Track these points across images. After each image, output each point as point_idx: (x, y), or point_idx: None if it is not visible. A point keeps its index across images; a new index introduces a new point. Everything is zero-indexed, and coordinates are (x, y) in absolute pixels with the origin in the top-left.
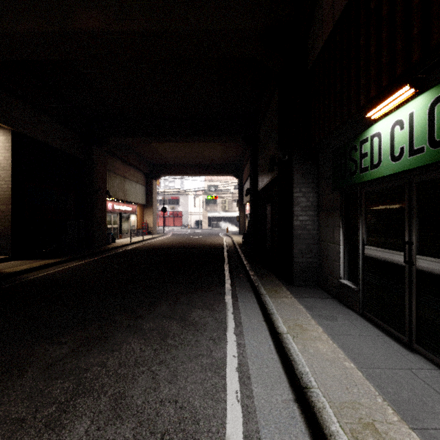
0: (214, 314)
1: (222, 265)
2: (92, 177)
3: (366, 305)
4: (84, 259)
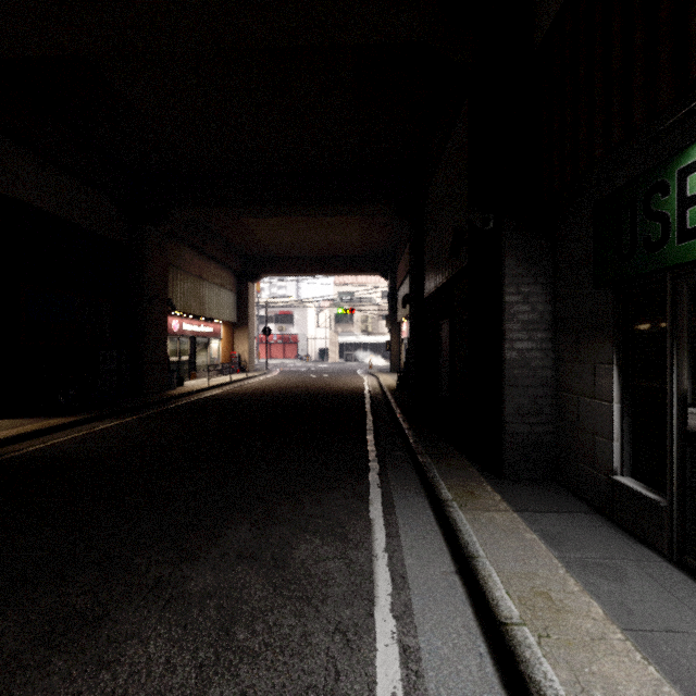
0: (347, 550)
1: (362, 429)
2: (142, 276)
3: (690, 543)
4: (122, 417)
